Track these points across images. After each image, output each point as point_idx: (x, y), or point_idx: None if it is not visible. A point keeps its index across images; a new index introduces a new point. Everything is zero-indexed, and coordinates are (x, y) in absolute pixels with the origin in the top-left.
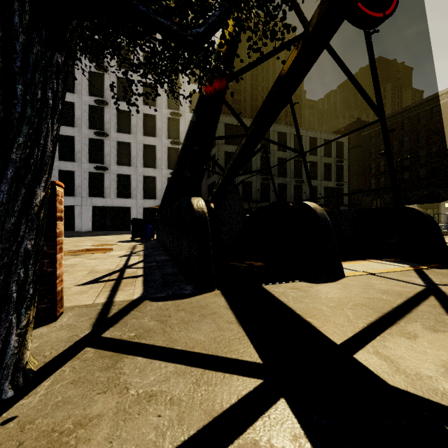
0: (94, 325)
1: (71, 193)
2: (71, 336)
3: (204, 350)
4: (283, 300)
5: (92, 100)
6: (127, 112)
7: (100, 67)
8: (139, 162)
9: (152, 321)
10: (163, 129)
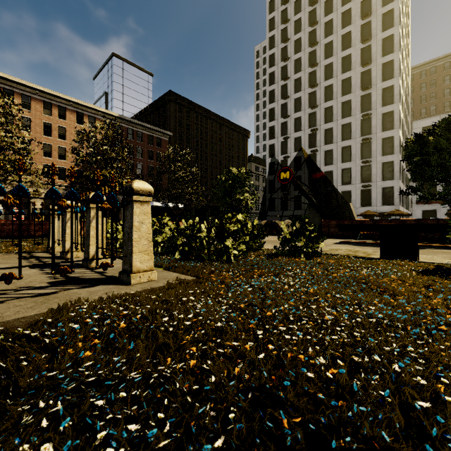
0: None
1: (300, 208)
2: None
3: None
4: None
5: (310, 151)
6: (331, 150)
7: (313, 130)
8: (338, 182)
9: None
10: (357, 154)
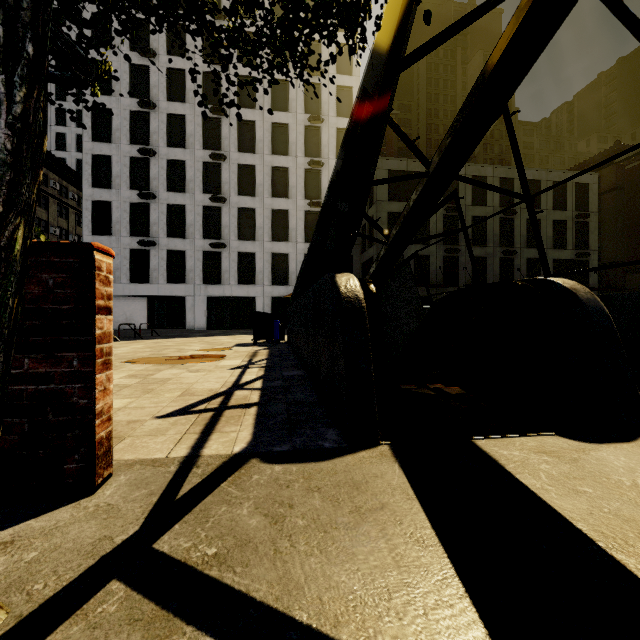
0: (150, 514)
1: (182, 280)
2: (100, 538)
3: (362, 638)
4: (529, 484)
5: (206, 155)
6: (251, 166)
7: (216, 110)
8: (266, 235)
9: (255, 516)
10: (298, 187)
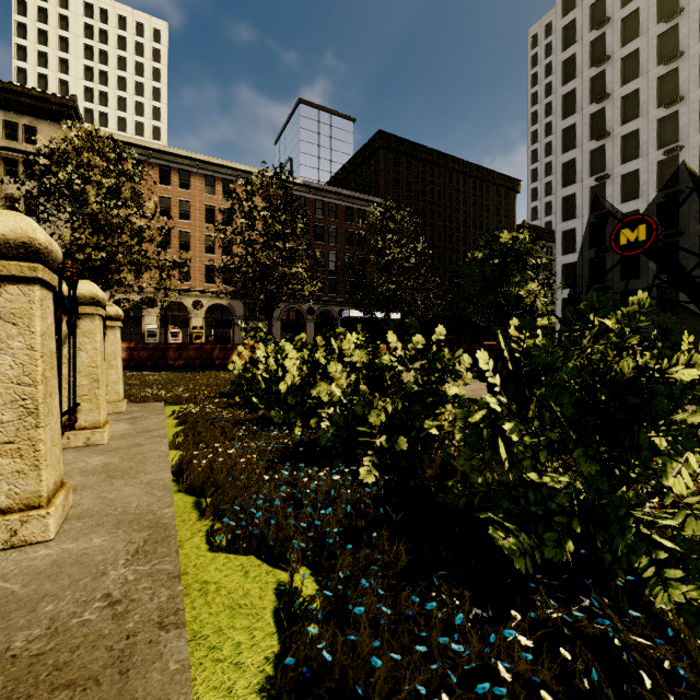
0: None
1: None
2: None
3: None
4: None
5: (660, 196)
6: None
7: (670, 151)
8: None
9: None
10: None
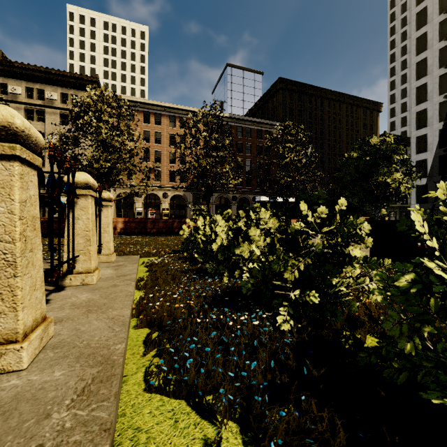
0: None
1: None
2: None
3: None
4: None
5: None
6: None
7: None
8: None
9: None
10: None
